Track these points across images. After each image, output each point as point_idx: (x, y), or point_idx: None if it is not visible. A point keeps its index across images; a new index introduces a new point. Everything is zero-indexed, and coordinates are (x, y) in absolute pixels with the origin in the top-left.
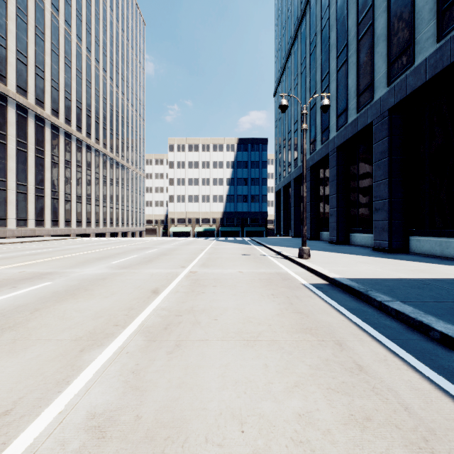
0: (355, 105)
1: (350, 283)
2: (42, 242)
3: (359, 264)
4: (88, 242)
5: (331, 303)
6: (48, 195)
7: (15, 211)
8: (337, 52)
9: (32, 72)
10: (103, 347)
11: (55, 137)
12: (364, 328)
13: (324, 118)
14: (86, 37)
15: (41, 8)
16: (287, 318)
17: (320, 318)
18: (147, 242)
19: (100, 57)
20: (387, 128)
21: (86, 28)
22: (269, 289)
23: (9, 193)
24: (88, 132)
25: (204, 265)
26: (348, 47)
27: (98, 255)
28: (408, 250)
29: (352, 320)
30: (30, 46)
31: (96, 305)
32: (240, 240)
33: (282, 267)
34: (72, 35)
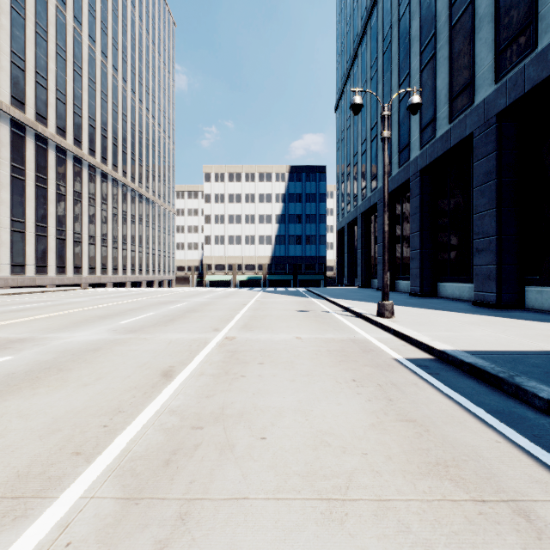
0: (446, 113)
1: (475, 360)
2: (39, 294)
3: (467, 327)
4: (98, 294)
5: (457, 400)
6: (52, 235)
7: (10, 255)
8: (421, 45)
9: (31, 80)
10: (23, 523)
11: (61, 163)
12: (547, 462)
13: (403, 133)
14: (101, 39)
15: (43, 0)
16: (393, 436)
17: (452, 436)
18: (175, 294)
19: (119, 64)
20: (495, 140)
21: (101, 26)
22: (346, 370)
23: (1, 231)
24: (103, 156)
25: (246, 327)
26: (437, 38)
27: (105, 311)
28: (523, 306)
29: (514, 440)
30: (29, 47)
31: (62, 402)
32: (293, 292)
33: (357, 331)
34: (83, 35)
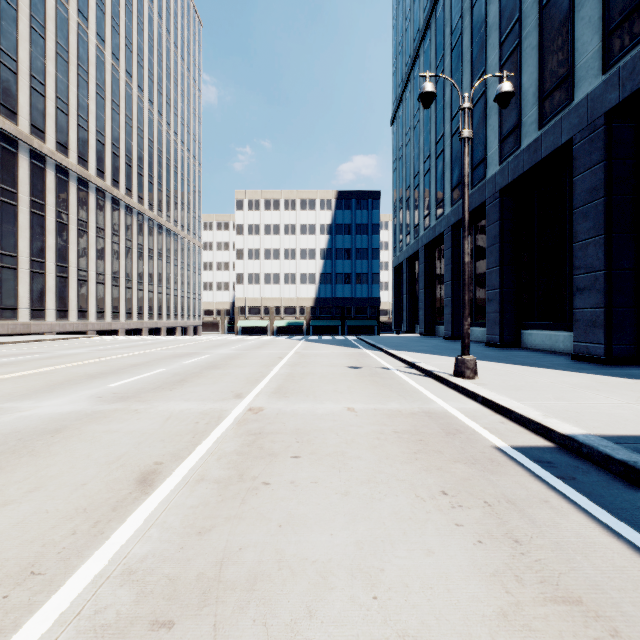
0: (535, 116)
1: (630, 456)
2: (30, 344)
3: (583, 393)
4: (102, 344)
5: (633, 541)
6: (51, 272)
7: None
8: (500, 35)
9: (25, 85)
10: None
11: (63, 185)
12: None
13: (477, 145)
14: (111, 38)
15: None
16: None
17: None
18: (196, 344)
19: (133, 69)
20: (603, 147)
21: (111, 23)
22: (427, 470)
23: None
24: (114, 179)
25: (280, 392)
26: (522, 23)
27: (99, 367)
28: None
29: None
30: (22, 45)
31: None
32: (341, 341)
33: (431, 397)
34: (90, 32)
